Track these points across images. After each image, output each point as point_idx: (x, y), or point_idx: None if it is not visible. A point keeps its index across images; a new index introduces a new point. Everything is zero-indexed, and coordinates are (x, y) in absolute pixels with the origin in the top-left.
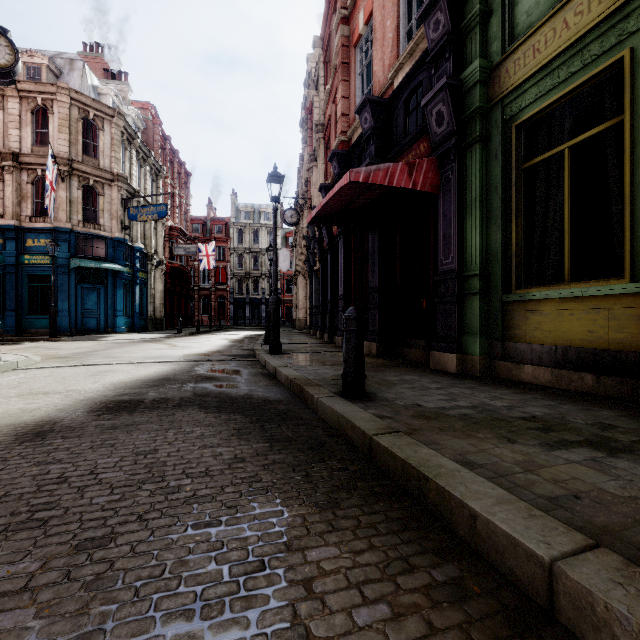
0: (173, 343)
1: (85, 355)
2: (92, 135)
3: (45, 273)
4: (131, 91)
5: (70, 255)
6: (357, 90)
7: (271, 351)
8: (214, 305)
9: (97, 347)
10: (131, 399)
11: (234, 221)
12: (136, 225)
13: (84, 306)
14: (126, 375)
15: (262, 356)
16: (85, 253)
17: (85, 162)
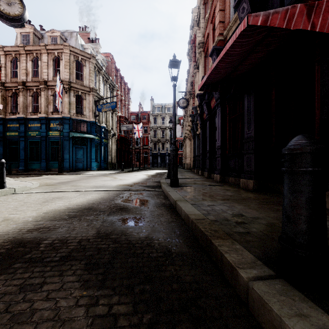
0: (116, 177)
1: (63, 184)
2: (80, 69)
3: (58, 140)
4: (100, 47)
5: (69, 131)
6: (231, 2)
7: (171, 184)
8: (142, 156)
9: (75, 178)
10: (33, 238)
11: (152, 113)
12: (102, 115)
13: (76, 157)
14: (65, 202)
15: (165, 188)
16: (77, 130)
17: (77, 83)
